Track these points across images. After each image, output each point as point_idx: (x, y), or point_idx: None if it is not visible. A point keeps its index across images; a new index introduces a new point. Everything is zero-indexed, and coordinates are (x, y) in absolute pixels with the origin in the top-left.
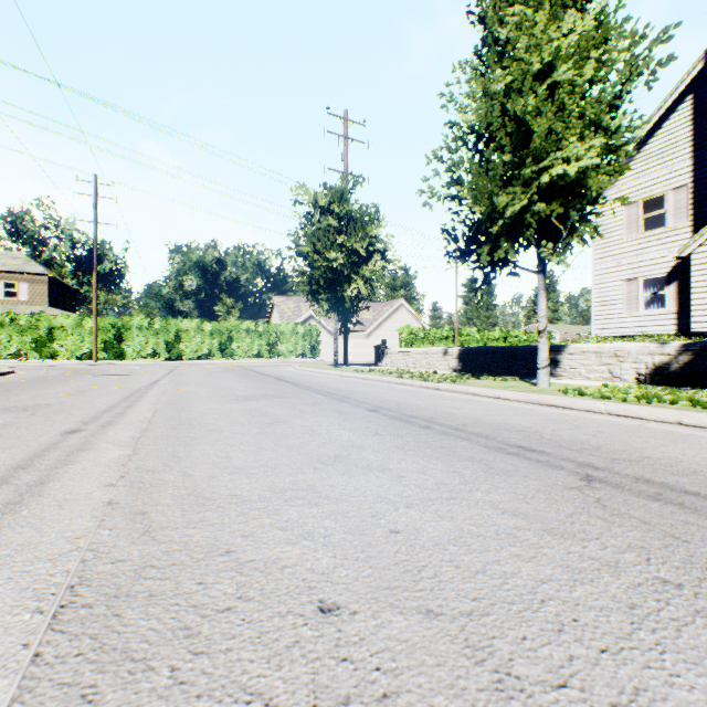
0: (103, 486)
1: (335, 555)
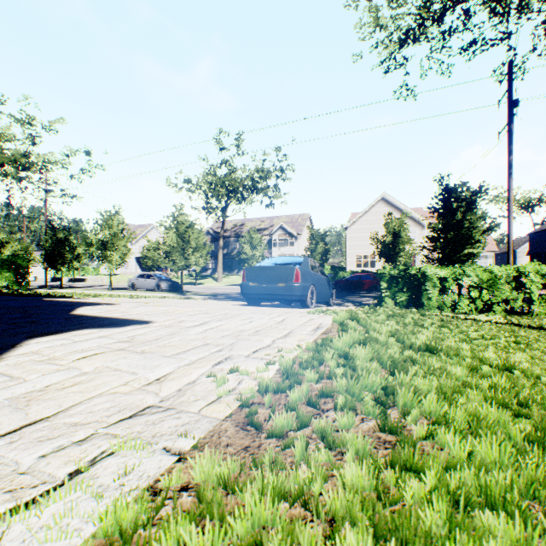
0: None
1: None
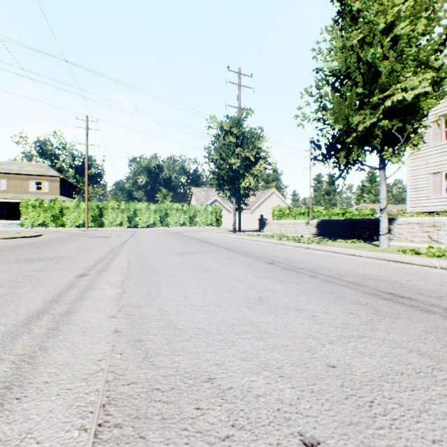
0: (108, 317)
1: (293, 386)
